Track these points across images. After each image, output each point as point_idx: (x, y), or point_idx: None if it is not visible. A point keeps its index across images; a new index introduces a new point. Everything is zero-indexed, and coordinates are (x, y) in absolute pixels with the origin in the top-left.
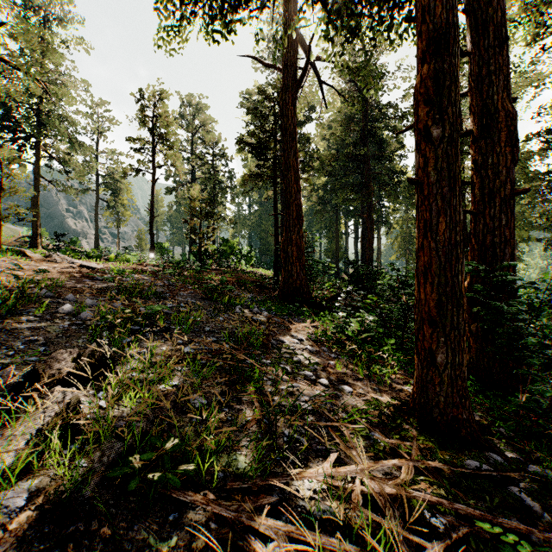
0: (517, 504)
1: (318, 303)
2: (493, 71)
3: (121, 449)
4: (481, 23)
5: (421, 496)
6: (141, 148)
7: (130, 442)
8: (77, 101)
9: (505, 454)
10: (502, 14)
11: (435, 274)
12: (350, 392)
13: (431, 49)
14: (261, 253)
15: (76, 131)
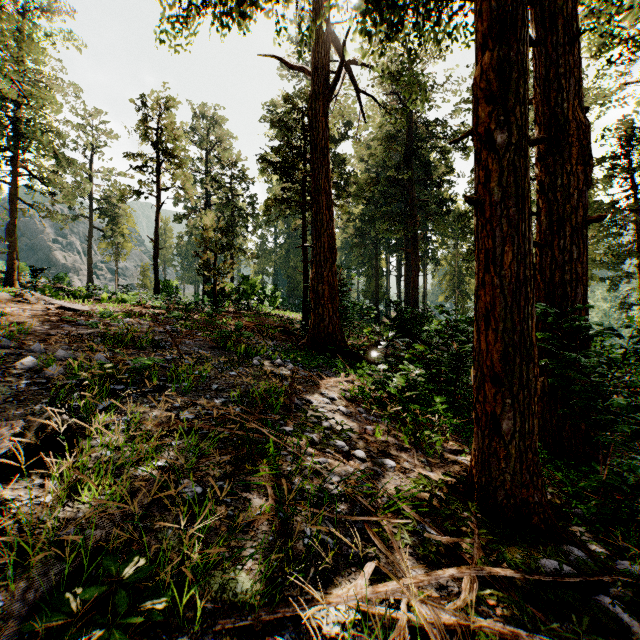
0: (612, 625)
1: (354, 352)
2: (563, 73)
3: (60, 576)
4: (549, 16)
5: (490, 625)
6: (142, 166)
7: (77, 562)
8: (62, 107)
9: (588, 548)
10: (573, 5)
11: (499, 318)
12: (392, 467)
13: (494, 33)
14: (289, 293)
15: (63, 145)
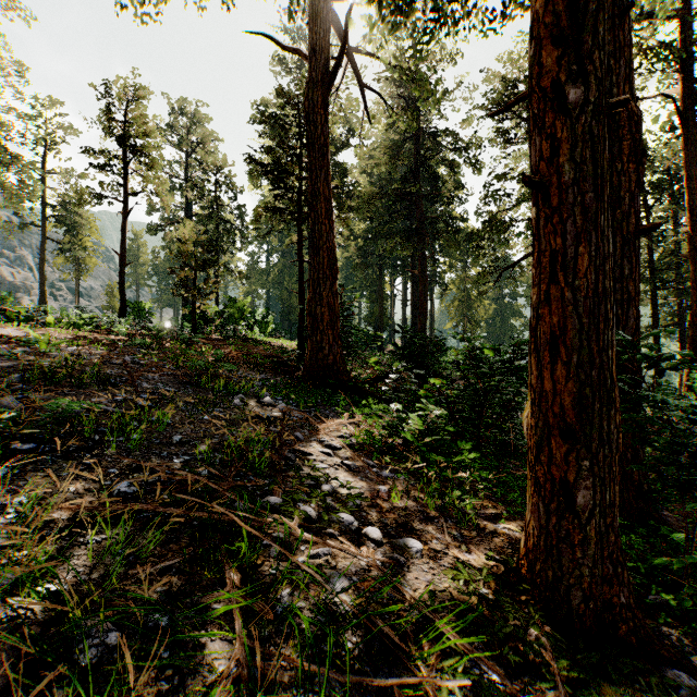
0: None
1: (359, 386)
2: (612, 52)
3: None
4: None
5: None
6: (104, 164)
7: None
8: None
9: None
10: None
11: (572, 347)
12: (419, 550)
13: None
14: (283, 318)
15: (6, 136)
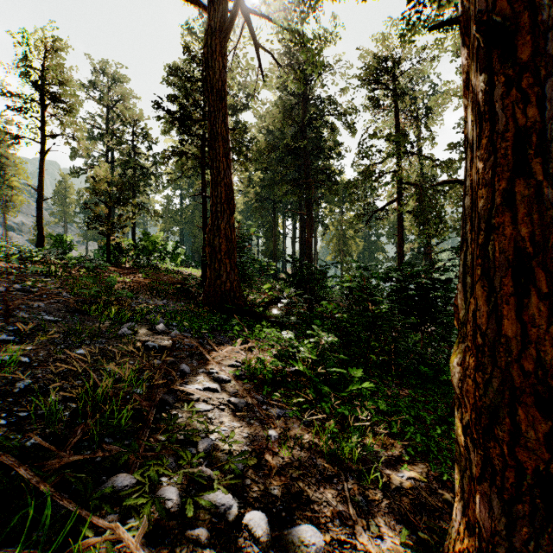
0: None
1: (254, 310)
2: None
3: None
4: None
5: None
6: (21, 107)
7: None
8: None
9: None
10: None
11: None
12: (319, 549)
13: None
14: (194, 251)
15: None
